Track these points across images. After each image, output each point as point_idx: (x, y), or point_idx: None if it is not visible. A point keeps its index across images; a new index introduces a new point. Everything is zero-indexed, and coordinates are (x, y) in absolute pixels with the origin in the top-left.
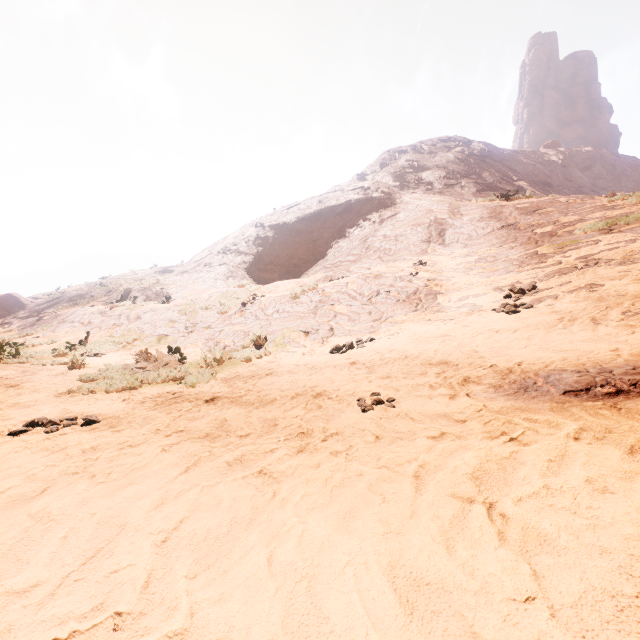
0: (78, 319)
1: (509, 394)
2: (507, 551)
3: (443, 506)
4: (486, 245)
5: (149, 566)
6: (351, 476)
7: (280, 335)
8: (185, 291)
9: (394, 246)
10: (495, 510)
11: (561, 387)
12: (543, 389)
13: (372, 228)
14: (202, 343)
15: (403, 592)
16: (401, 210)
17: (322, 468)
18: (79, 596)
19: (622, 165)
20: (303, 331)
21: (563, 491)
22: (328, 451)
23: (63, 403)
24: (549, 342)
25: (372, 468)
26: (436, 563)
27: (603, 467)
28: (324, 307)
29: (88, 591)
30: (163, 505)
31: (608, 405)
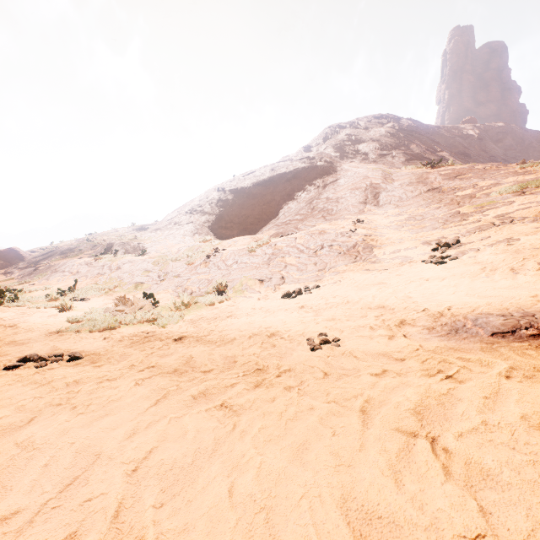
0: (68, 269)
1: (442, 335)
2: (453, 486)
3: (389, 440)
4: (415, 206)
5: (120, 495)
6: (303, 410)
7: (239, 283)
8: (158, 245)
9: (335, 207)
10: (438, 444)
11: (489, 329)
12: (472, 331)
13: (317, 192)
14: (172, 289)
15: (356, 525)
16: (341, 176)
17: (277, 402)
18: (55, 524)
19: (529, 138)
20: (258, 279)
21: (500, 427)
22: (282, 386)
23: (52, 341)
24: (474, 289)
25: (322, 402)
26: (386, 497)
27: (536, 404)
28: (276, 259)
29: (63, 519)
30: (135, 435)
31: (534, 346)
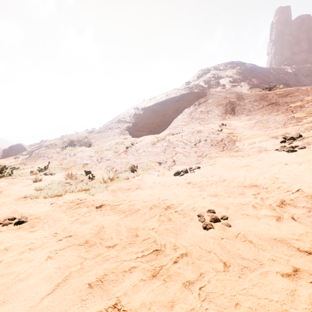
0: (46, 155)
1: None
2: None
3: None
4: (260, 114)
5: None
6: None
7: (145, 164)
8: (99, 141)
9: (207, 116)
10: None
11: None
12: None
13: (194, 108)
14: (104, 168)
15: None
16: (210, 98)
17: None
18: None
19: None
20: (158, 162)
21: None
22: (180, 281)
23: (17, 205)
24: None
25: None
26: None
27: None
28: (169, 149)
29: None
30: None
31: None
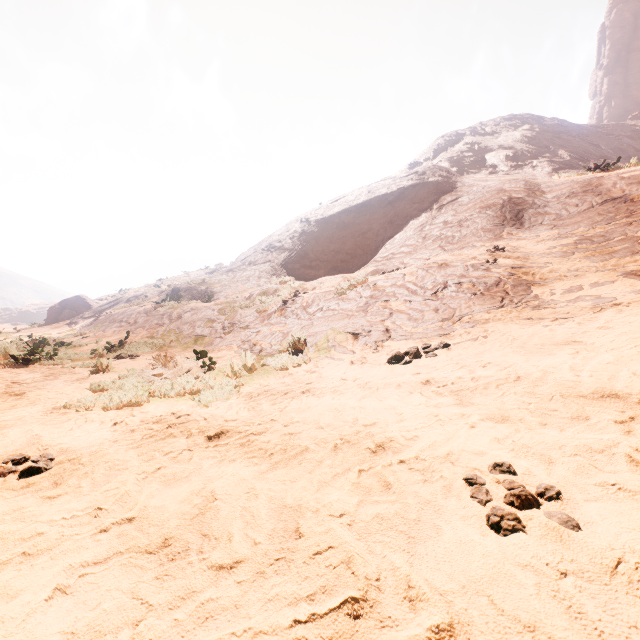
0: (126, 319)
1: None
2: None
3: None
4: (585, 224)
5: None
6: None
7: (323, 337)
8: (228, 290)
9: (458, 233)
10: None
11: None
12: None
13: (429, 216)
14: (237, 345)
15: None
16: (463, 193)
17: None
18: None
19: None
20: (351, 333)
21: None
22: None
23: (44, 425)
24: None
25: None
26: None
27: None
28: (376, 304)
29: None
30: None
31: None
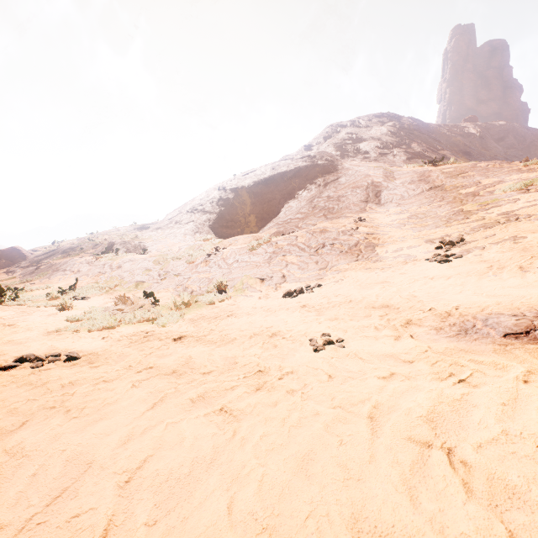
0: (69, 268)
1: (451, 336)
2: (477, 506)
3: (401, 451)
4: (417, 204)
5: (110, 511)
6: (307, 416)
7: (239, 281)
8: (159, 244)
9: (337, 205)
10: (455, 456)
11: (501, 330)
12: (483, 331)
13: (317, 190)
14: (173, 288)
15: None
16: (342, 175)
17: (279, 407)
18: None
19: (531, 136)
20: (259, 278)
21: (523, 437)
22: (284, 389)
23: (51, 340)
24: (482, 288)
25: (327, 408)
26: (402, 517)
27: None
28: (277, 257)
29: (48, 537)
30: (129, 442)
31: None
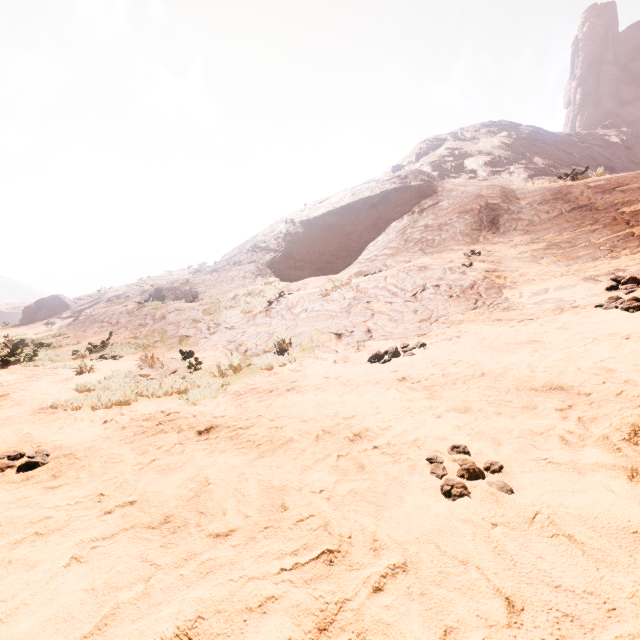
0: (107, 319)
1: None
2: None
3: None
4: (555, 230)
5: None
6: None
7: (307, 338)
8: (213, 290)
9: (438, 236)
10: None
11: None
12: None
13: (411, 219)
14: (223, 345)
15: None
16: (444, 198)
17: None
18: None
19: None
20: (334, 333)
21: None
22: None
23: (33, 424)
24: None
25: None
26: None
27: None
28: (359, 305)
29: None
30: None
31: None
